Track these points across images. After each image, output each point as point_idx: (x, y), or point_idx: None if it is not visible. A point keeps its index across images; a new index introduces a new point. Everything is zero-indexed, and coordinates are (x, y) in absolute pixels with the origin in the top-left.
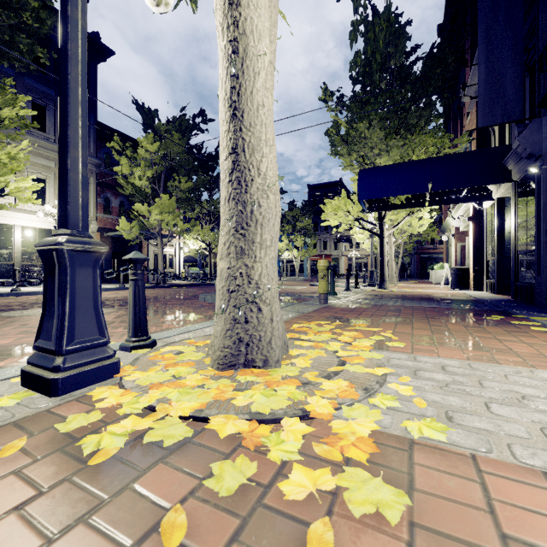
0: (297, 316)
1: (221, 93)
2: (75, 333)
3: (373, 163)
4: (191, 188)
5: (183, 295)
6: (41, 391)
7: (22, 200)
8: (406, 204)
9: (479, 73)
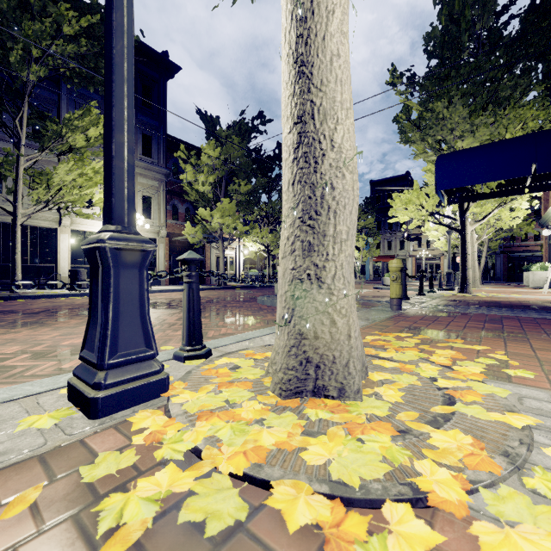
0: (367, 325)
1: (284, 48)
2: (119, 344)
3: (453, 147)
4: (250, 191)
5: (242, 297)
6: (82, 410)
7: None
8: (497, 193)
9: None
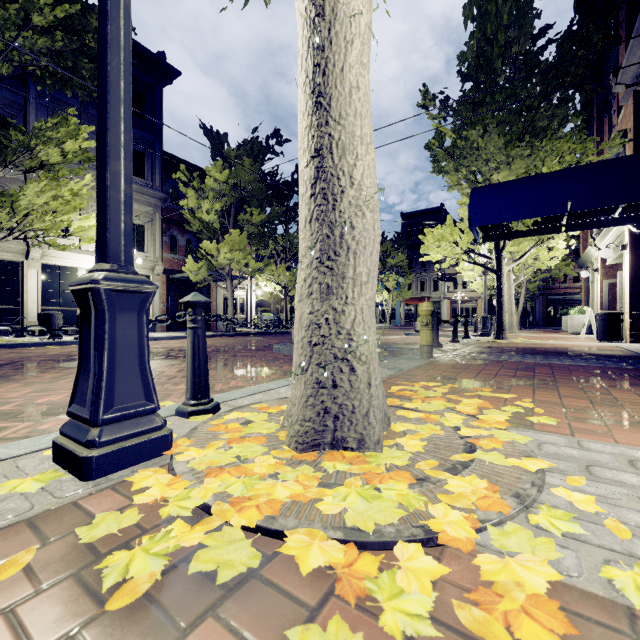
0: (394, 374)
1: (301, 76)
2: (115, 397)
3: (489, 180)
4: (264, 221)
5: (255, 345)
6: (72, 472)
7: (85, 240)
8: (534, 231)
9: None
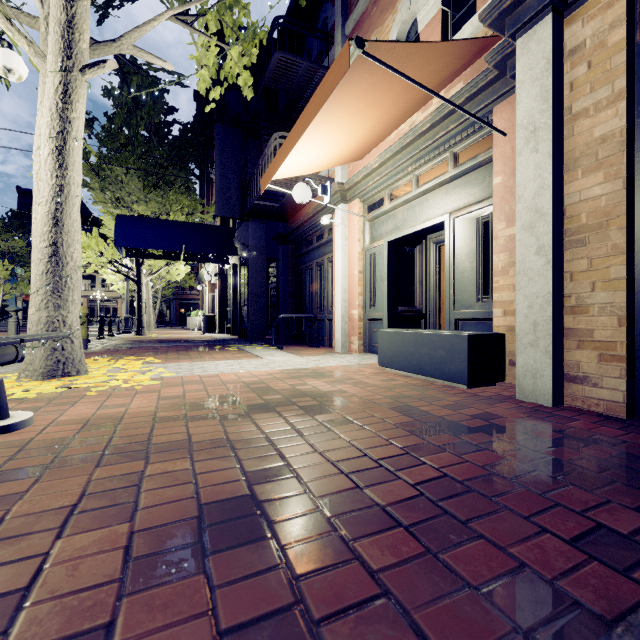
0: None
1: (45, 207)
2: None
3: (131, 208)
4: None
5: None
6: None
7: None
8: (164, 256)
9: (216, 176)
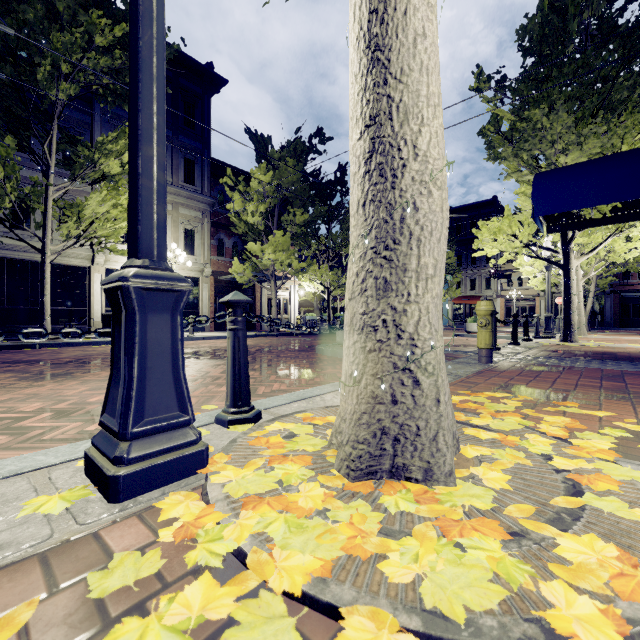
0: (450, 381)
1: (353, 30)
2: (146, 408)
3: (555, 164)
4: (306, 221)
5: (298, 345)
6: (101, 490)
7: None
8: (611, 218)
9: None
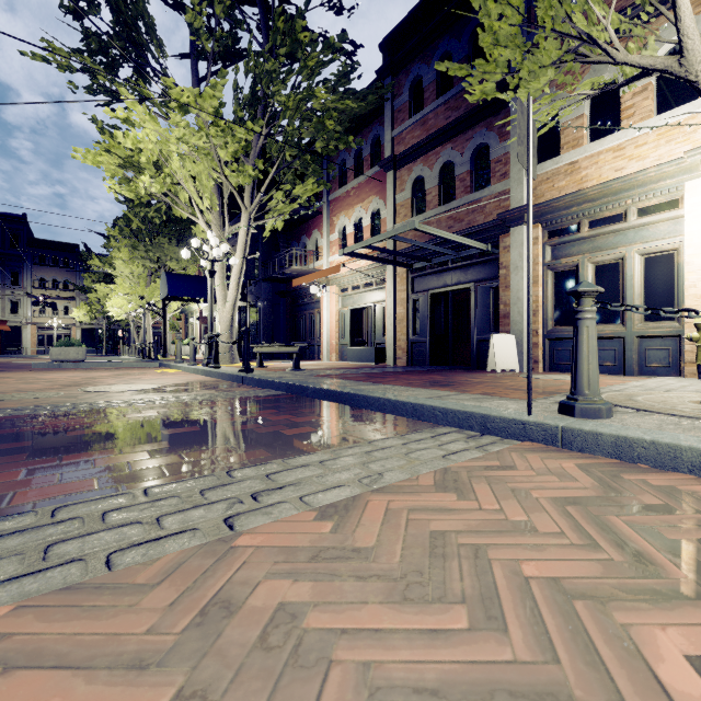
0: None
1: (231, 302)
2: None
3: (164, 264)
4: None
5: None
6: None
7: None
8: (189, 299)
9: None
